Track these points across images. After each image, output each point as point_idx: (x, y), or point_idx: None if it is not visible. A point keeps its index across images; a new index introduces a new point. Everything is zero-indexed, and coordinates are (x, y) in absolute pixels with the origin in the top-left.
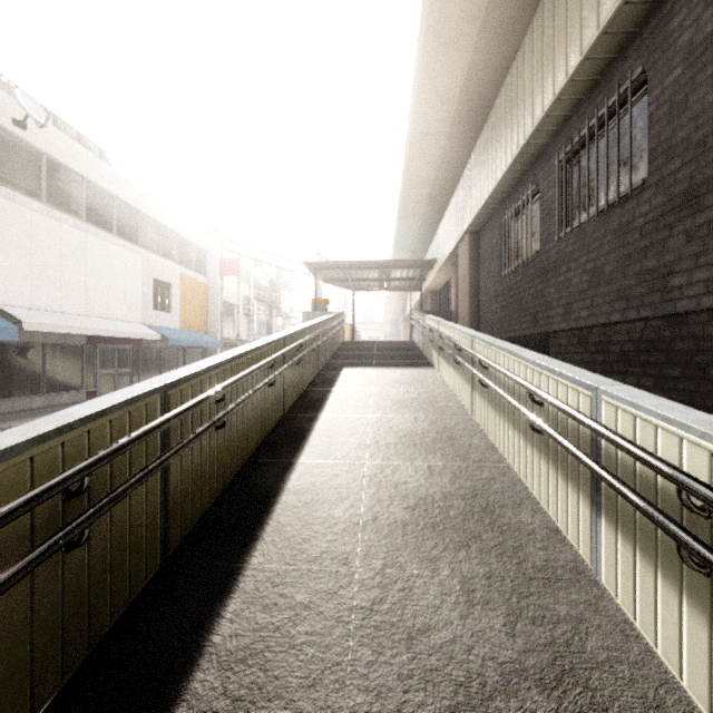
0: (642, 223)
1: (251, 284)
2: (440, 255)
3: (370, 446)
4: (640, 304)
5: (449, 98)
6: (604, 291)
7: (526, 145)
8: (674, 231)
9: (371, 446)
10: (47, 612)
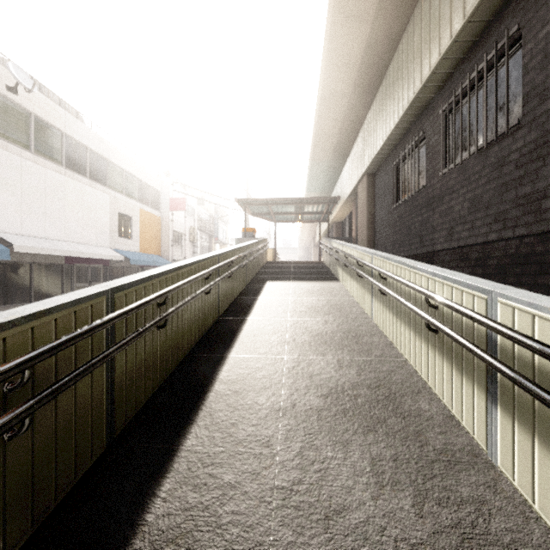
0: (517, 156)
1: (195, 218)
2: (343, 193)
3: (288, 343)
4: (515, 225)
5: (352, 64)
6: (482, 215)
7: (415, 99)
8: (547, 161)
9: (289, 343)
10: None
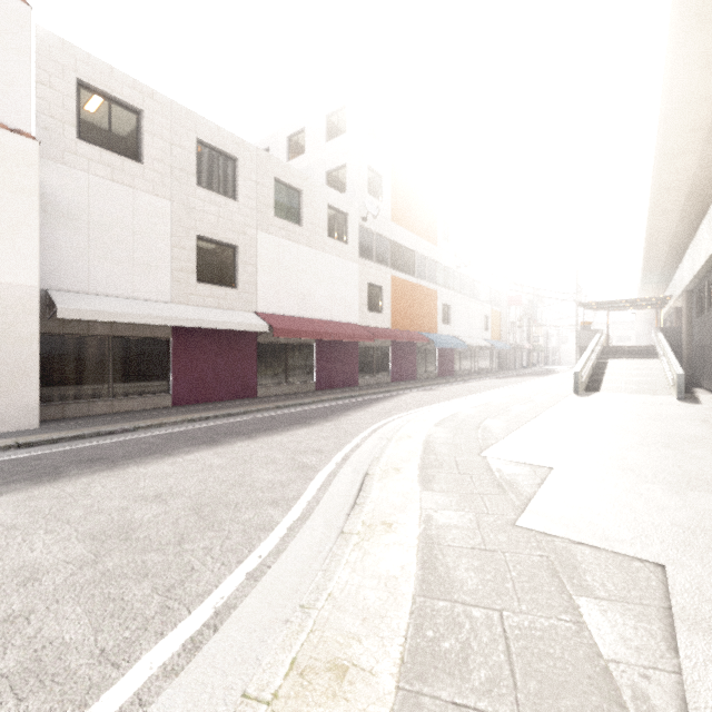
0: None
1: (520, 306)
2: (675, 292)
3: (624, 376)
4: None
5: (663, 250)
6: (710, 334)
7: (694, 277)
8: None
9: (624, 376)
10: (584, 379)
